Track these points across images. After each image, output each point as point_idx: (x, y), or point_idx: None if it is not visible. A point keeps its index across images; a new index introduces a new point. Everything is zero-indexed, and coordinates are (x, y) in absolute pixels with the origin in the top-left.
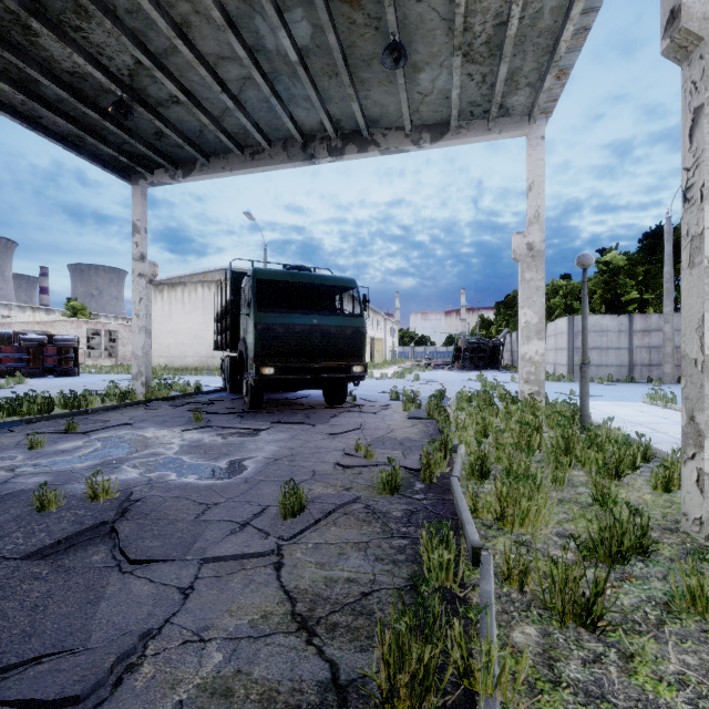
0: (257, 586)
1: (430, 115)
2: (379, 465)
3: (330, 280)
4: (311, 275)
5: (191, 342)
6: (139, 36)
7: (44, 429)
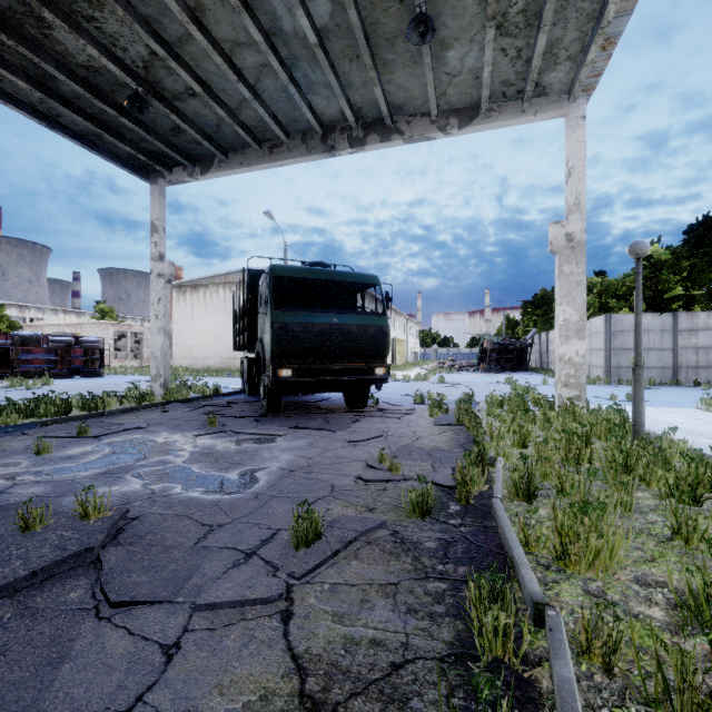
0: (258, 647)
1: (458, 99)
2: (406, 480)
3: (351, 277)
4: (331, 271)
5: (212, 344)
6: (152, 23)
7: (57, 432)
